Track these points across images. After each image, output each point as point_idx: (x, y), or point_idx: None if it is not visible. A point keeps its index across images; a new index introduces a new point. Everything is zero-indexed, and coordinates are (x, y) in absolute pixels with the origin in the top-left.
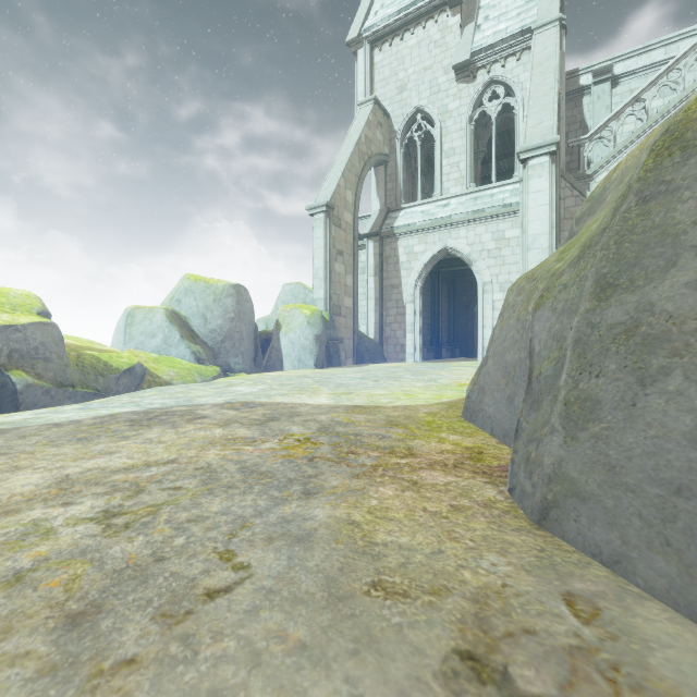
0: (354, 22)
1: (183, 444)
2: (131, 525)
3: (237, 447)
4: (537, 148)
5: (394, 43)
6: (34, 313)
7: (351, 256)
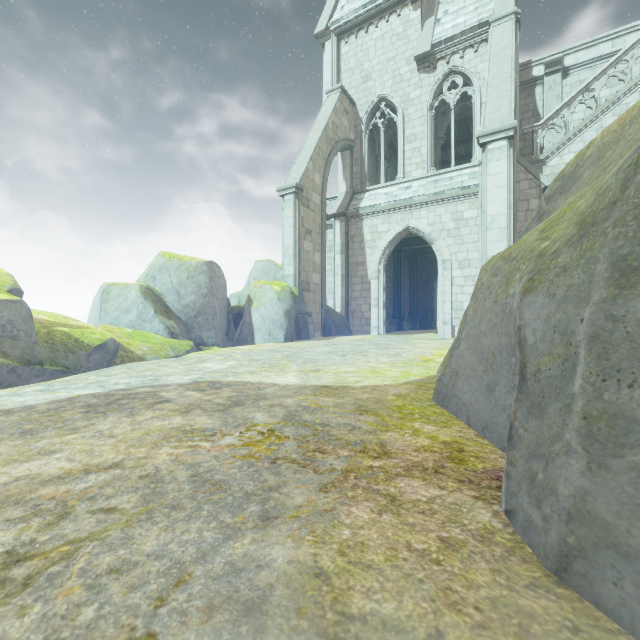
0: (322, 16)
1: (135, 439)
2: (32, 580)
3: (194, 442)
4: (496, 133)
5: (360, 35)
6: (4, 290)
7: (319, 235)
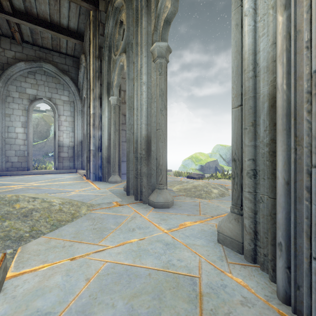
0: None
1: None
2: None
3: None
4: None
5: None
6: (209, 157)
7: None
